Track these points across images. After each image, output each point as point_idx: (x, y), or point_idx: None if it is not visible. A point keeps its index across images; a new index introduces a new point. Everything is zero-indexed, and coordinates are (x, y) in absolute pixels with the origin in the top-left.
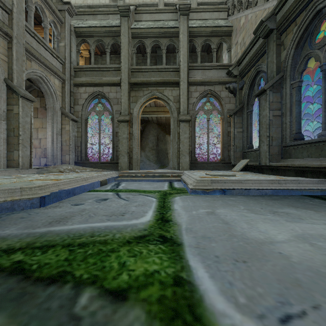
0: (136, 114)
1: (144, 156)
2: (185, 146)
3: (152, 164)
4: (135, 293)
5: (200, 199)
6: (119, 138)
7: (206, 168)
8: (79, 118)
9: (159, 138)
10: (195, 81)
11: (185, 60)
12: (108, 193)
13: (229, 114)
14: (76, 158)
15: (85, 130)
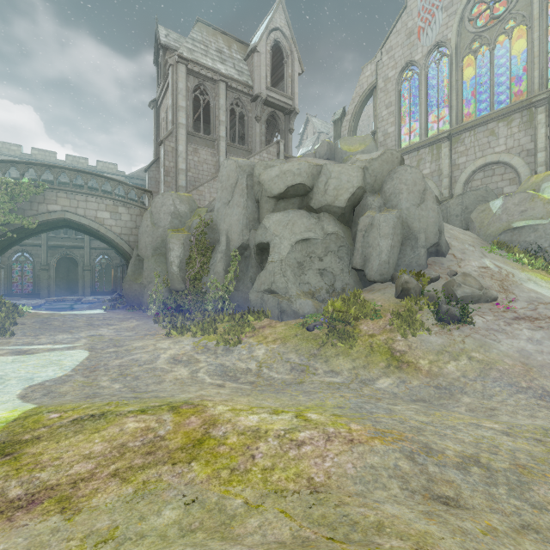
0: (53, 264)
1: (55, 285)
2: (88, 283)
3: (63, 291)
4: (69, 308)
5: (82, 305)
6: (41, 279)
7: (102, 295)
8: (6, 266)
9: (70, 270)
10: (95, 248)
11: (88, 236)
12: (53, 305)
13: (116, 267)
14: (3, 292)
15: (11, 273)
